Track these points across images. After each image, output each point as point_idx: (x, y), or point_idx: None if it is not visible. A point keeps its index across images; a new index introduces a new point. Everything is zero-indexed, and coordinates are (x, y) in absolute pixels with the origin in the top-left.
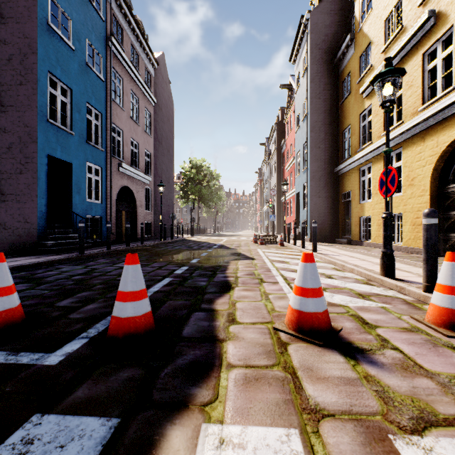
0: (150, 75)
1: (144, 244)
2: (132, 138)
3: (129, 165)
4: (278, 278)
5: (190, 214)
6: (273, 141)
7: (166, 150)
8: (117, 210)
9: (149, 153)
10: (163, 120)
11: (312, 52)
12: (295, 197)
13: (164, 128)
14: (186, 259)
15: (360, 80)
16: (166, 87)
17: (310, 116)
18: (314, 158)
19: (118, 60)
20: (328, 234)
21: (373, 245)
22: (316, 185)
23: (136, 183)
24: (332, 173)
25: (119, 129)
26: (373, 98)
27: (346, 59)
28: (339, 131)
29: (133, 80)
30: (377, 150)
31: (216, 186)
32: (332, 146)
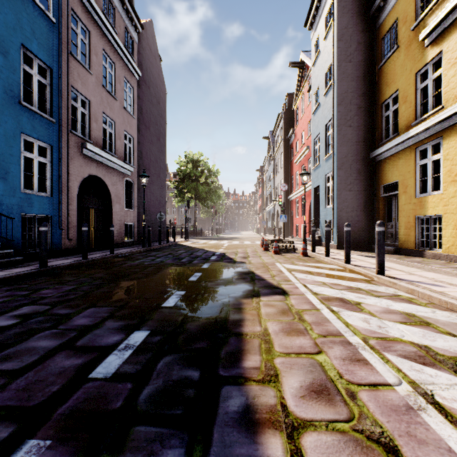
0: (132, 39)
1: (115, 255)
2: (105, 114)
3: (100, 148)
4: (449, 438)
5: (185, 214)
6: (279, 132)
7: (155, 137)
8: (81, 207)
9: (131, 138)
10: (152, 101)
11: (340, 1)
12: (312, 193)
13: (153, 111)
14: (159, 292)
15: (417, 24)
16: (155, 62)
17: (337, 85)
18: (343, 140)
19: (81, 2)
20: (361, 239)
21: (447, 258)
22: (346, 175)
23: (110, 173)
24: (366, 159)
25: (84, 97)
26: (446, 41)
27: (390, 4)
28: (376, 104)
29: (106, 38)
30: (456, 115)
31: (215, 184)
32: (366, 123)
